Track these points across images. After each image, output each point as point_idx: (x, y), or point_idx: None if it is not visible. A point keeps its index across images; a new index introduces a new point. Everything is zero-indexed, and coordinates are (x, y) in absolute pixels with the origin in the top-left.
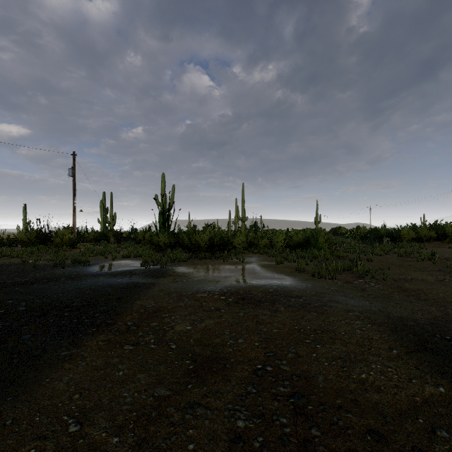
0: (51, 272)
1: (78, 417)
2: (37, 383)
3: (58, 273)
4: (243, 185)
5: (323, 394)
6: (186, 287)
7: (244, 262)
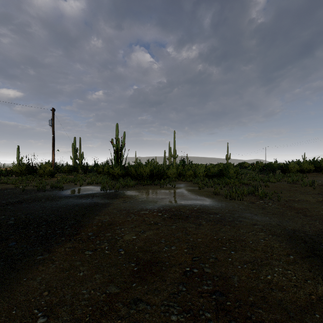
0: (35, 195)
1: (46, 311)
2: (17, 282)
3: (40, 196)
4: (174, 132)
5: (238, 292)
6: (132, 206)
7: (175, 187)
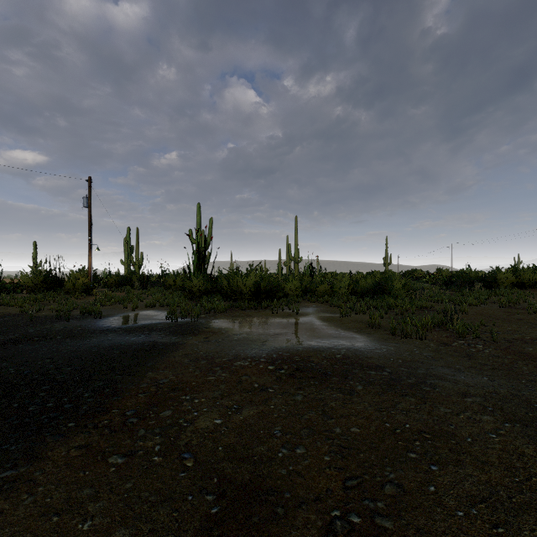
0: (48, 327)
1: None
2: None
3: (58, 328)
4: (296, 218)
5: None
6: (220, 349)
7: (298, 314)
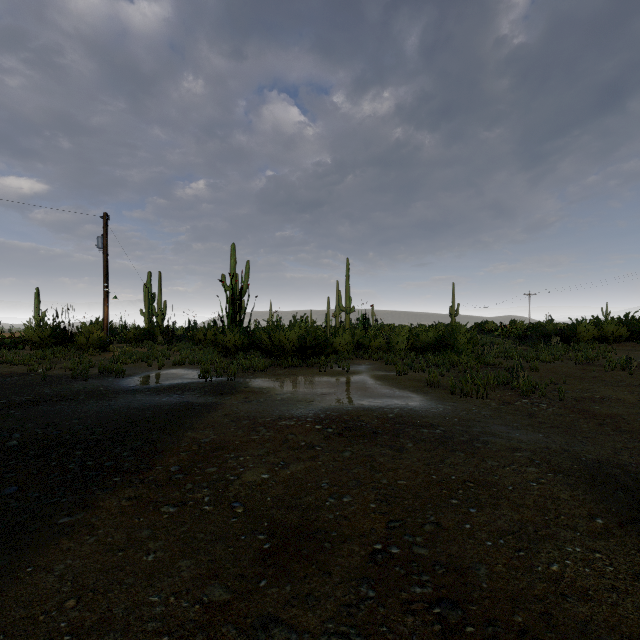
0: (66, 387)
1: None
2: (12, 576)
3: (77, 388)
4: (347, 261)
5: (490, 602)
6: (263, 409)
7: (349, 372)
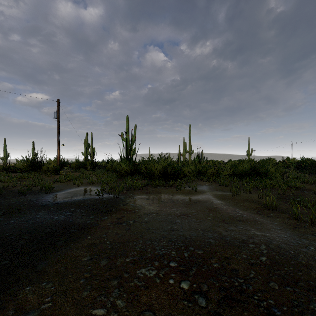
0: (3, 202)
1: None
2: None
3: (9, 203)
4: (190, 126)
5: None
6: (128, 237)
7: (196, 191)
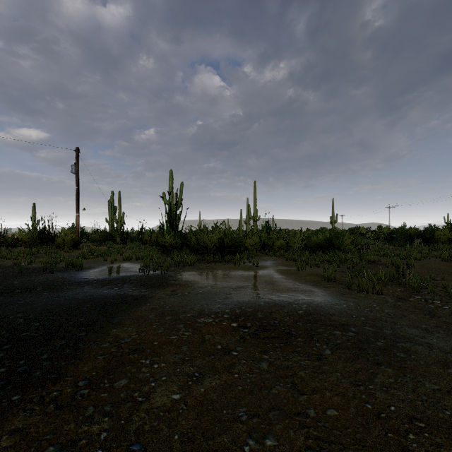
0: (33, 279)
1: None
2: None
3: (41, 280)
4: (255, 183)
5: None
6: (186, 303)
7: (258, 267)
